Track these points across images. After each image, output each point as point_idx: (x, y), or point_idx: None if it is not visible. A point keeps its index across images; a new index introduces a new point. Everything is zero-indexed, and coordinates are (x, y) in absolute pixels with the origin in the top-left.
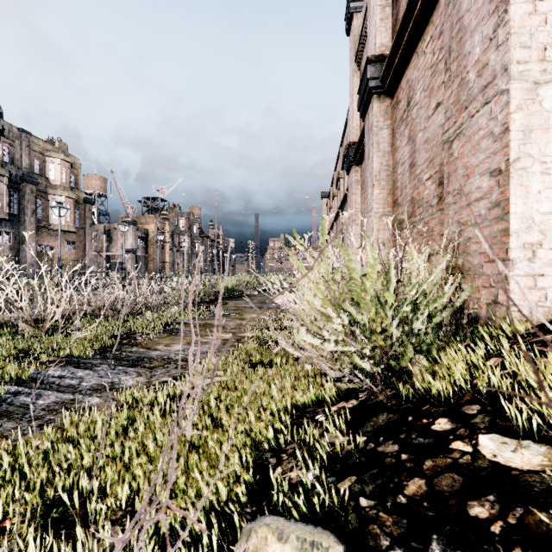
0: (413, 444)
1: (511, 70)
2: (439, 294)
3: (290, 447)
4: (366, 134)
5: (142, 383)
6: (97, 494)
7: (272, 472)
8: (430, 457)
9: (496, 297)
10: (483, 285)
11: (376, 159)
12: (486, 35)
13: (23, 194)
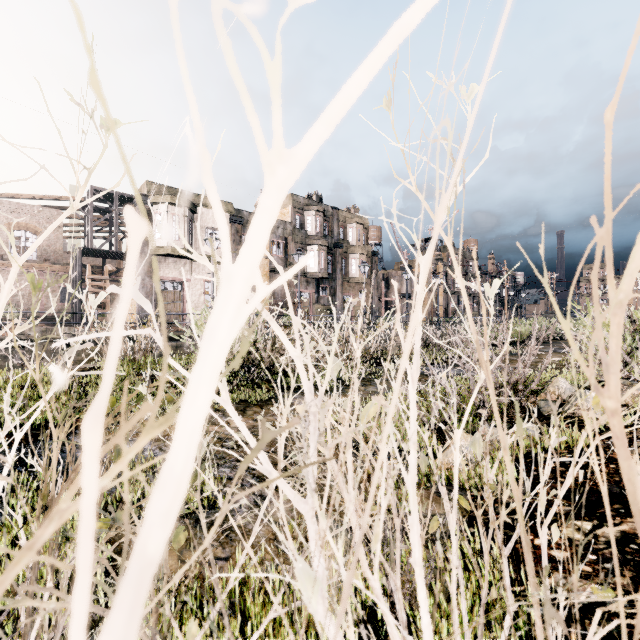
0: None
1: None
2: None
3: None
4: None
5: None
6: None
7: None
8: None
9: None
10: None
11: None
12: None
13: (335, 257)
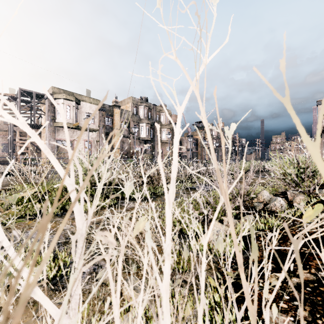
0: None
1: None
2: None
3: None
4: None
5: None
6: None
7: None
8: None
9: None
10: None
11: None
12: None
13: (154, 129)
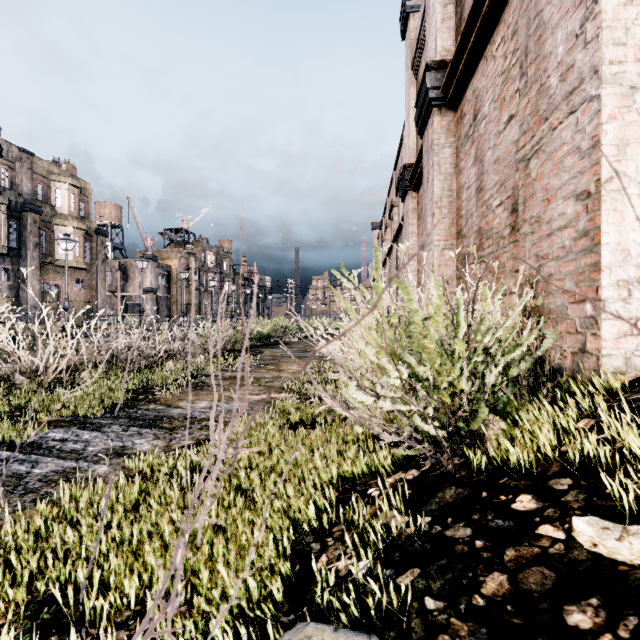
0: (490, 528)
1: (602, 72)
2: (516, 341)
3: (337, 529)
4: (424, 154)
5: (160, 447)
6: (100, 589)
7: (316, 561)
8: (512, 545)
9: (584, 346)
10: (567, 331)
11: (437, 183)
12: (572, 31)
13: (25, 224)
